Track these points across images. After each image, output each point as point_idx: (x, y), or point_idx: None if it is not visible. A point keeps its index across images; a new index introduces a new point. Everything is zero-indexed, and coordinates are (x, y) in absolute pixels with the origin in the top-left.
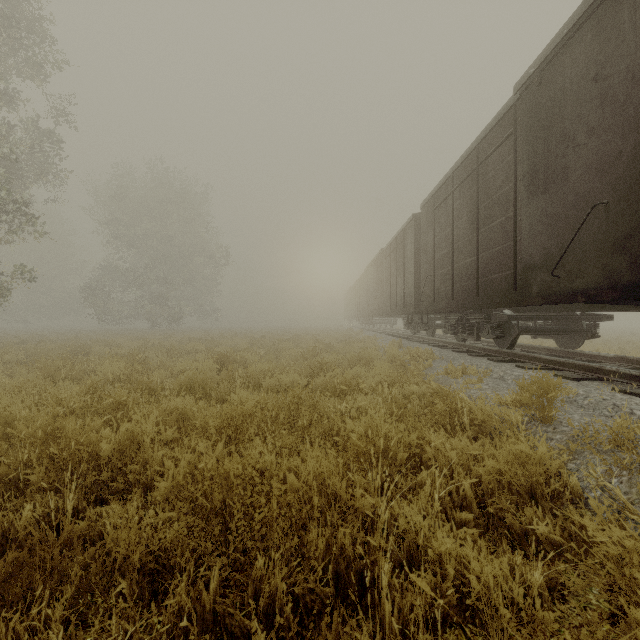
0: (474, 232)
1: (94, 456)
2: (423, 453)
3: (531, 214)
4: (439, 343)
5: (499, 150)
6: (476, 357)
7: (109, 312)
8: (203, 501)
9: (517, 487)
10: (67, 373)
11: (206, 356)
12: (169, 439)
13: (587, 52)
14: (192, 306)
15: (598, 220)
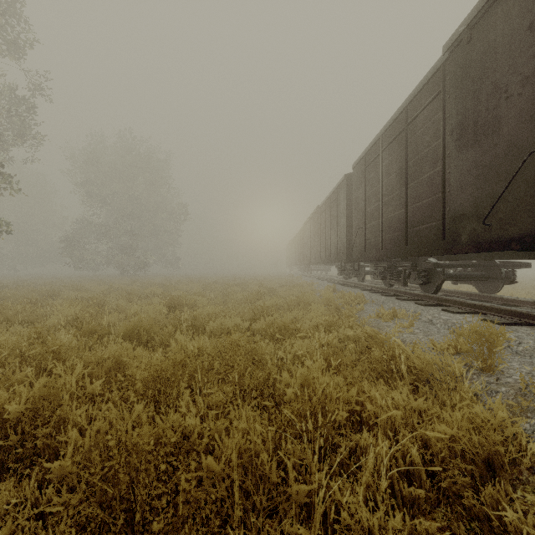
0: (403, 187)
1: (2, 417)
2: (362, 408)
3: (460, 166)
4: (369, 288)
5: (427, 109)
6: (404, 301)
7: (84, 261)
8: (103, 487)
9: (472, 455)
10: (25, 317)
11: (161, 299)
12: (95, 392)
13: (521, 3)
14: (157, 255)
15: (533, 168)
